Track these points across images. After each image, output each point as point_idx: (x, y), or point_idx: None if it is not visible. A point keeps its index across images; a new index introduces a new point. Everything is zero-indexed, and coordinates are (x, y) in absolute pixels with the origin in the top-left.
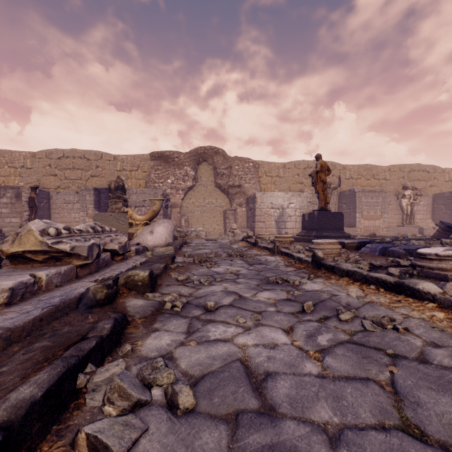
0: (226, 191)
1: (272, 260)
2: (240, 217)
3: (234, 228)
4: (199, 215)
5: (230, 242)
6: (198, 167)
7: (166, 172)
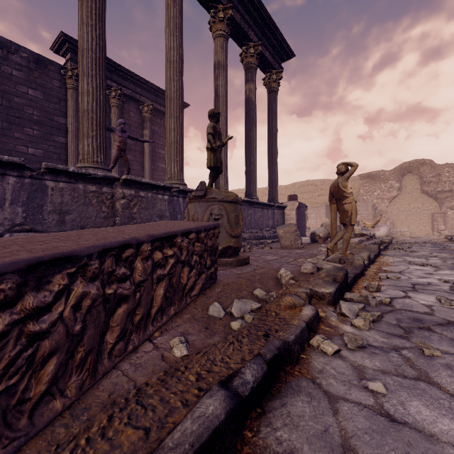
0: (433, 196)
1: (450, 244)
2: (451, 219)
3: (441, 229)
4: (403, 218)
5: (432, 239)
6: (403, 178)
7: (372, 187)
